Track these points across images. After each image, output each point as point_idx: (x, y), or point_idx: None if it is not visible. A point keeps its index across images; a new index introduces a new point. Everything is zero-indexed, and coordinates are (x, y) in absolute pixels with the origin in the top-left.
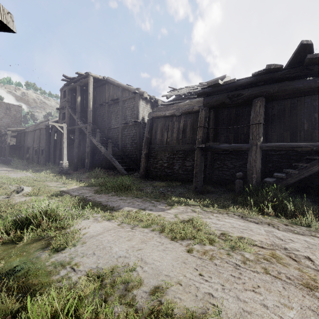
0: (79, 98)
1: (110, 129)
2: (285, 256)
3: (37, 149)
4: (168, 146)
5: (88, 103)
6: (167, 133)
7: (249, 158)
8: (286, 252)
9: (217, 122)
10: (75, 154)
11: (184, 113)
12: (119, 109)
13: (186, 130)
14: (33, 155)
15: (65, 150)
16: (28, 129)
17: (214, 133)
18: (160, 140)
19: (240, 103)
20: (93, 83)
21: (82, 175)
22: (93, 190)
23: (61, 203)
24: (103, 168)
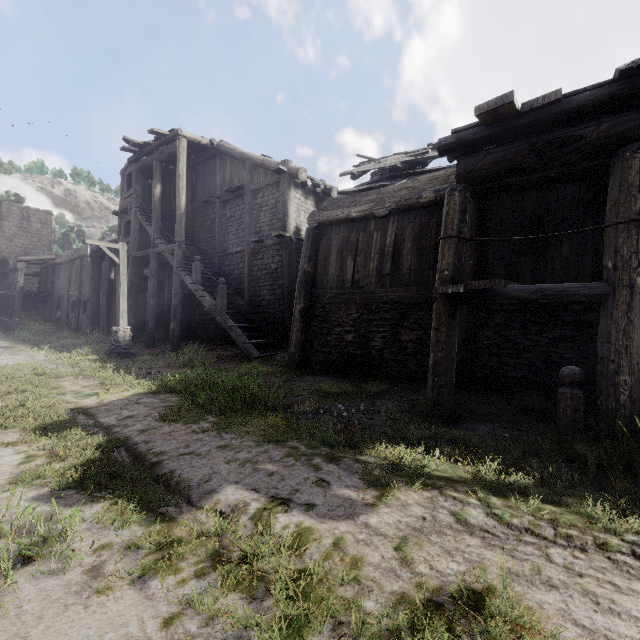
0: (157, 189)
1: (225, 255)
2: None
3: (76, 300)
4: (357, 293)
5: (177, 199)
6: (354, 261)
7: (605, 326)
8: None
9: (485, 230)
10: (148, 310)
11: (397, 210)
12: (245, 210)
13: (401, 251)
14: (69, 312)
15: (122, 302)
16: (60, 258)
17: (476, 258)
18: (336, 277)
19: (551, 177)
20: (190, 157)
21: (160, 358)
22: (162, 406)
23: (44, 460)
24: (211, 341)
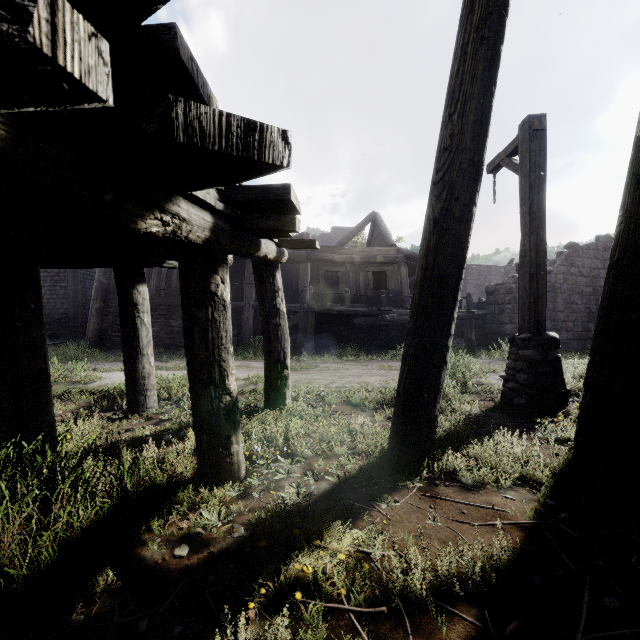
0: None
1: None
2: (245, 367)
3: None
4: None
5: None
6: None
7: (243, 316)
8: (247, 366)
9: None
10: None
11: None
12: None
13: (171, 277)
14: None
15: None
16: None
17: None
18: None
19: None
20: None
21: None
22: None
23: None
24: None
